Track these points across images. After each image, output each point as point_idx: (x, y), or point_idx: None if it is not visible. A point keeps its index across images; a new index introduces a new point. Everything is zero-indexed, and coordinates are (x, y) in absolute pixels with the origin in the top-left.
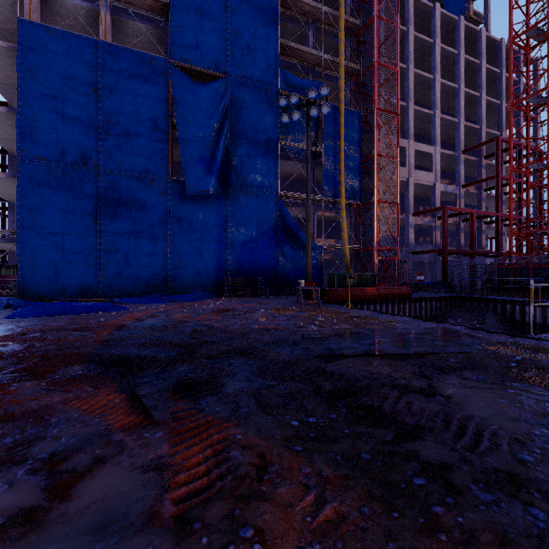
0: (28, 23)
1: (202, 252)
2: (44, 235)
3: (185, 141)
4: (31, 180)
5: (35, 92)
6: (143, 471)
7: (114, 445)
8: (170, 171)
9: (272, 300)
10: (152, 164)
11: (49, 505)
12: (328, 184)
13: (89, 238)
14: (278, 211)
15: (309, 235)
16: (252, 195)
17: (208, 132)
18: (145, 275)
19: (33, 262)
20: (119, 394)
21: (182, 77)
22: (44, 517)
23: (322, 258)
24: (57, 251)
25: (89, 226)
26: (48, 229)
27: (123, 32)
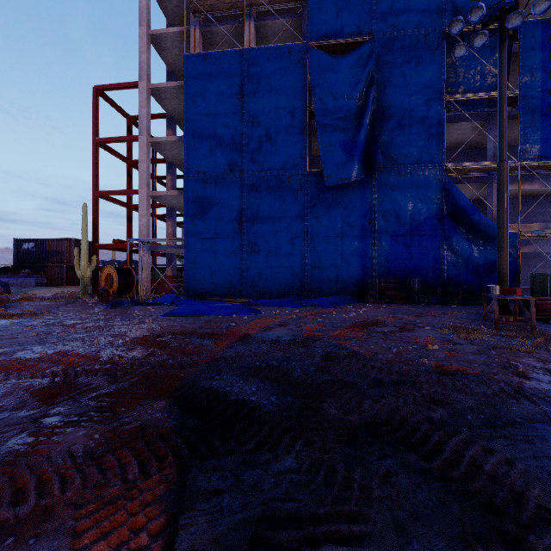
0: (191, 56)
1: (342, 250)
2: (202, 240)
3: (323, 127)
4: (193, 193)
5: (196, 115)
6: None
7: None
8: (307, 163)
9: (437, 311)
10: (290, 159)
11: None
12: (530, 140)
13: (235, 241)
14: (443, 191)
15: (504, 215)
16: (405, 175)
17: (350, 110)
18: (283, 276)
19: (195, 265)
20: (162, 508)
21: (320, 57)
22: None
23: (518, 252)
24: (211, 254)
25: (235, 230)
26: (205, 235)
27: (265, 37)
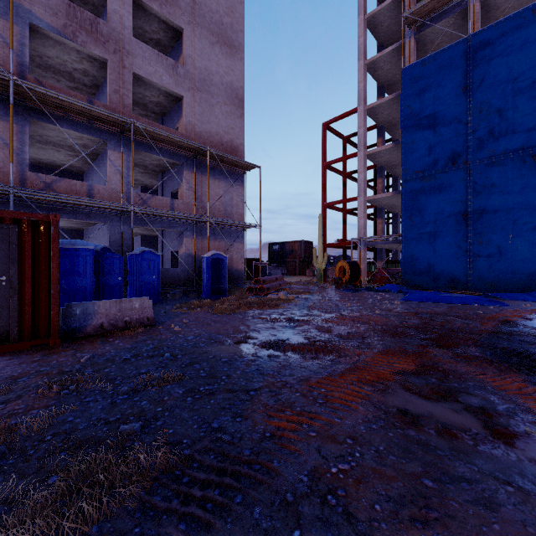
0: (408, 68)
1: None
2: (419, 235)
3: None
4: (410, 192)
5: (413, 120)
6: None
7: None
8: None
9: None
10: (535, 134)
11: (495, 440)
12: None
13: (458, 233)
14: None
15: None
16: None
17: None
18: (524, 269)
19: (412, 258)
20: (529, 385)
21: None
22: (494, 446)
23: None
24: (429, 248)
25: (458, 222)
26: (422, 230)
27: (493, 7)
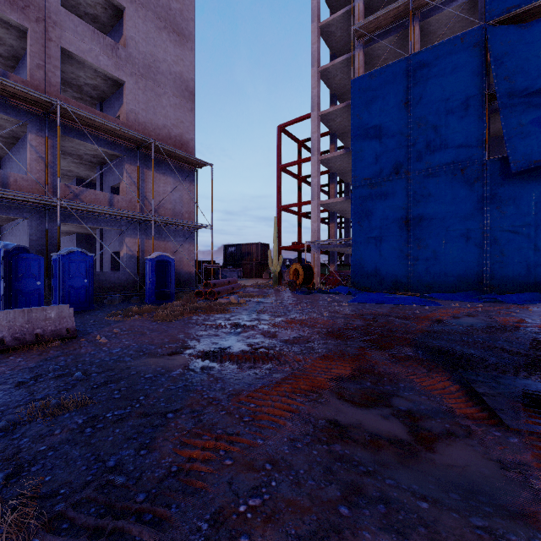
0: (358, 79)
1: (535, 241)
2: (367, 239)
3: (509, 108)
4: (359, 198)
5: (362, 129)
6: (501, 466)
7: (462, 427)
8: (486, 151)
9: None
10: (463, 151)
11: (418, 447)
12: None
13: (400, 238)
14: None
15: None
16: None
17: None
18: (455, 271)
19: (361, 261)
20: (452, 383)
21: (503, 33)
22: (416, 453)
23: None
24: (376, 251)
25: (400, 228)
26: (370, 234)
27: (430, 31)
